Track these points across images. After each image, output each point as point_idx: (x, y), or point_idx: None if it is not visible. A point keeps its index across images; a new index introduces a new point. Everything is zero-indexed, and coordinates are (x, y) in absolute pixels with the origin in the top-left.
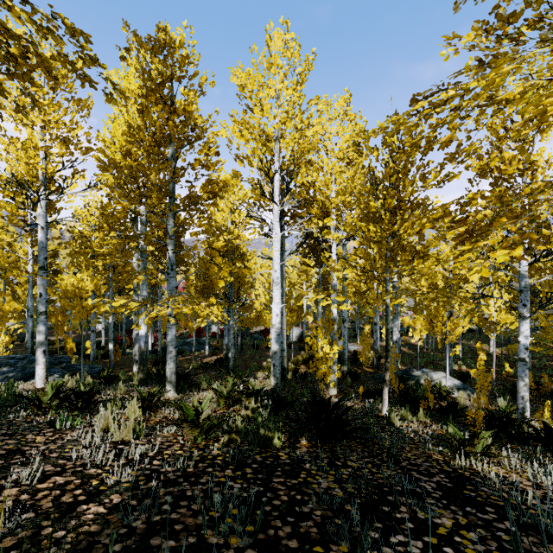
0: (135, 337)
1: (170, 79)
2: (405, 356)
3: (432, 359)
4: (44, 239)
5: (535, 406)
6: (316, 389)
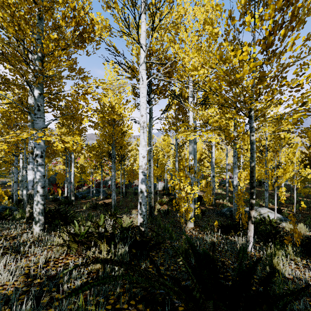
0: None
1: None
2: (230, 198)
3: (247, 200)
4: None
5: None
6: (176, 222)
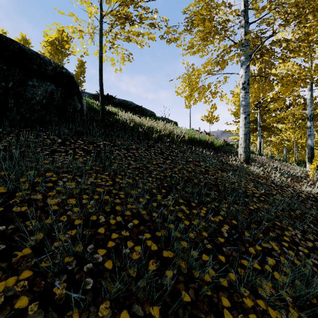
0: None
1: None
2: None
3: None
4: None
5: None
6: None
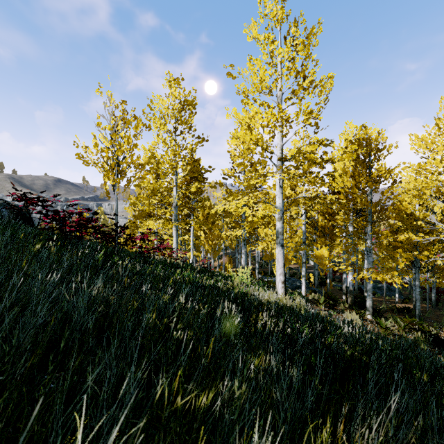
0: (343, 279)
1: (369, 153)
2: None
3: None
4: (304, 230)
5: None
6: None
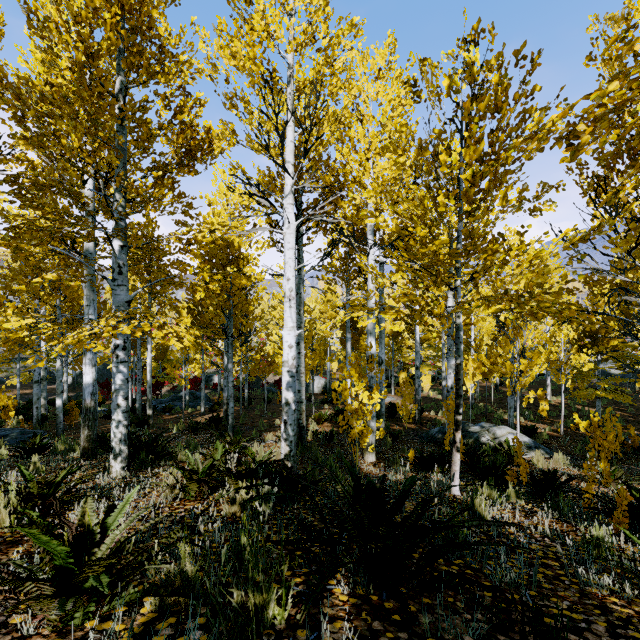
0: None
1: None
2: None
3: (482, 411)
4: None
5: (627, 467)
6: (346, 454)
